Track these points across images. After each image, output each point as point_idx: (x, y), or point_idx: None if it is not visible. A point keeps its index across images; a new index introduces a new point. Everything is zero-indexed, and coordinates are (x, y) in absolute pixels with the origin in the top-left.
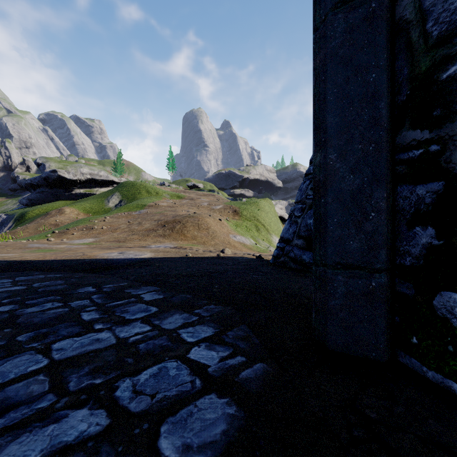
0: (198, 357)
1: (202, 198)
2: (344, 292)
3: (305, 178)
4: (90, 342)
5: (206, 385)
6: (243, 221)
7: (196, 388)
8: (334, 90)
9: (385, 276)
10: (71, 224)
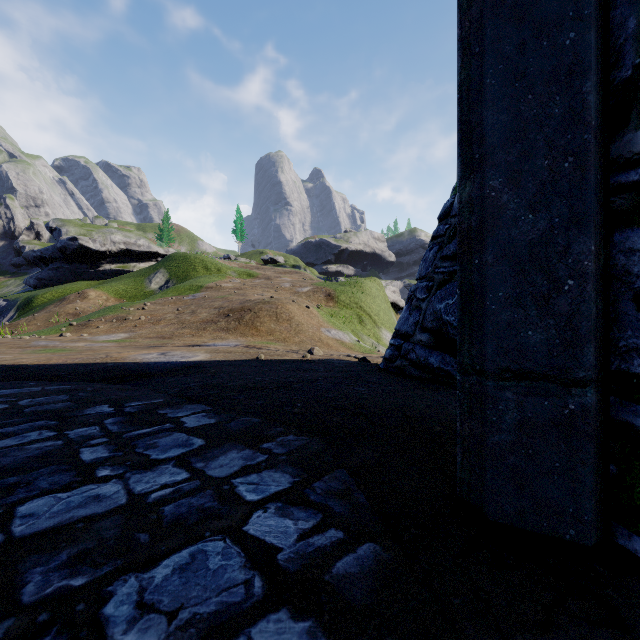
0: (261, 531)
1: (282, 277)
2: (517, 420)
3: (432, 242)
4: (83, 501)
5: (271, 590)
6: (340, 309)
7: (253, 596)
8: (498, 66)
9: (593, 393)
10: (96, 313)
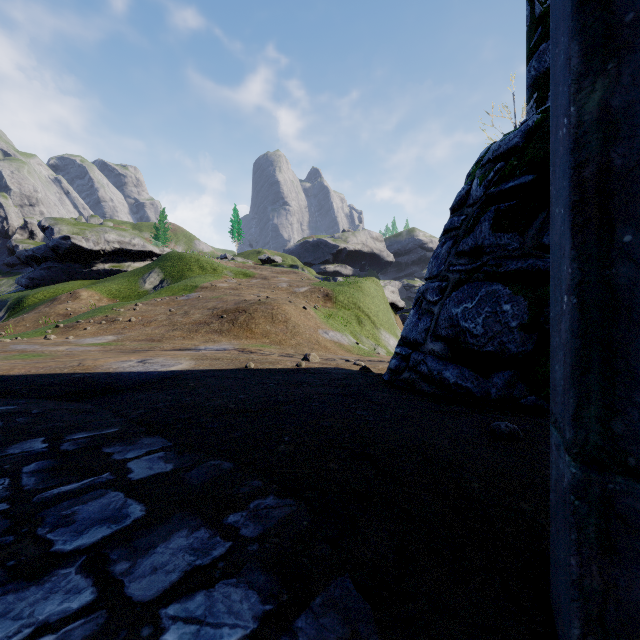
0: None
1: (279, 277)
2: None
3: (444, 237)
4: None
5: None
6: (338, 310)
7: None
8: None
9: None
10: (85, 314)
